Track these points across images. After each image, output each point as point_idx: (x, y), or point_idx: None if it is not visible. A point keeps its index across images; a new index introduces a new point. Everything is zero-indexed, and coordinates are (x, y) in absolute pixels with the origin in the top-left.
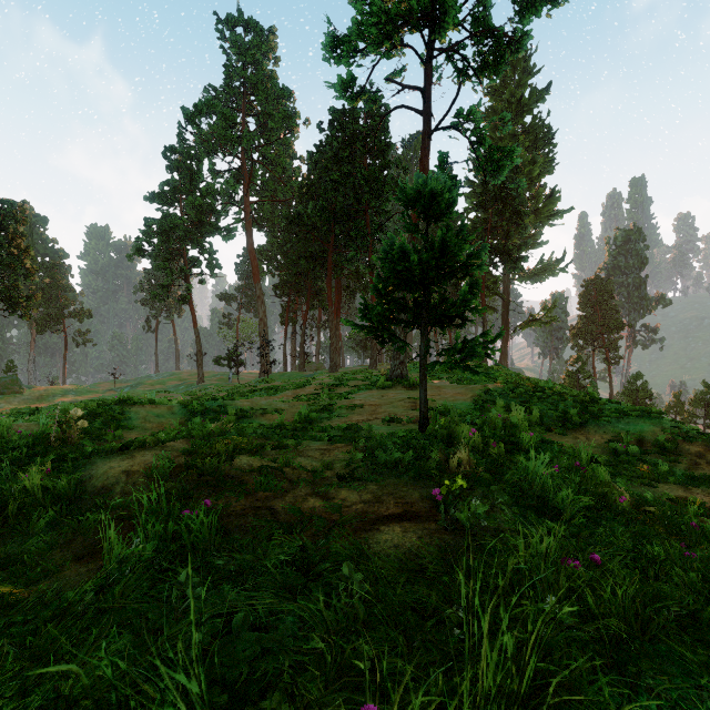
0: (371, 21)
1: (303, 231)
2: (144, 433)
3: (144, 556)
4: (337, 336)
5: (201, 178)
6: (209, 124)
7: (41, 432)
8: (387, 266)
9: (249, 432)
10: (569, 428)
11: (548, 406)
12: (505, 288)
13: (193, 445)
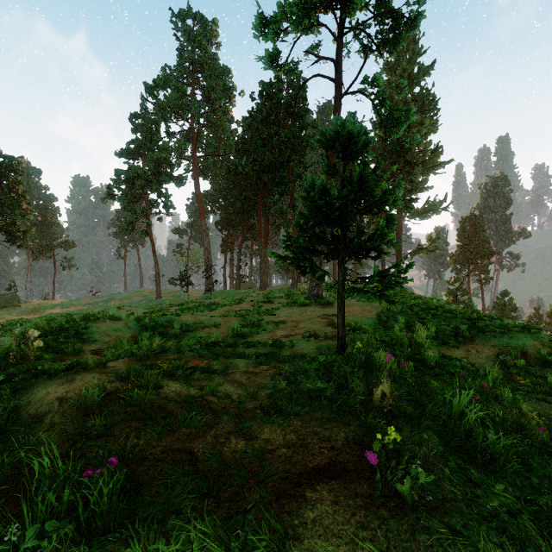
0: (292, 2)
1: (239, 179)
2: (102, 345)
3: (21, 547)
4: (266, 262)
5: (159, 137)
6: (165, 96)
7: (6, 349)
8: (309, 203)
9: (185, 350)
10: (461, 342)
11: (441, 322)
12: (398, 224)
13: (128, 369)
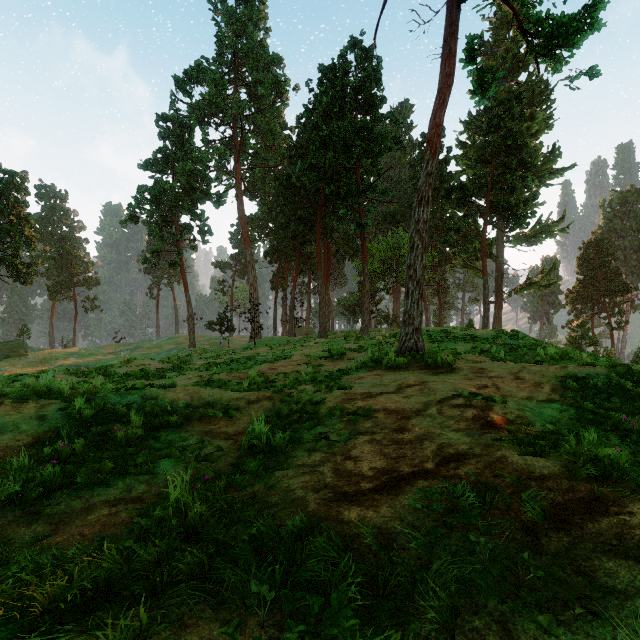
0: None
1: (292, 194)
2: None
3: None
4: (327, 301)
5: (192, 145)
6: (201, 95)
7: None
8: None
9: None
10: None
11: None
12: (498, 252)
13: None
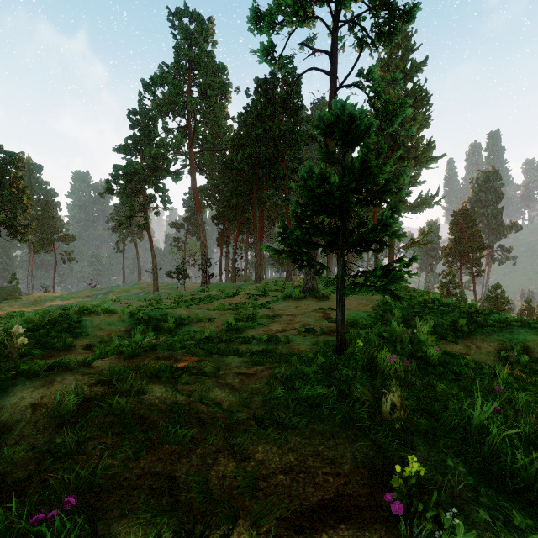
0: None
1: (234, 174)
2: (95, 340)
3: None
4: (261, 255)
5: (156, 133)
6: (162, 93)
7: None
8: (306, 192)
9: (176, 347)
10: (460, 337)
11: (439, 316)
12: None
13: (112, 371)
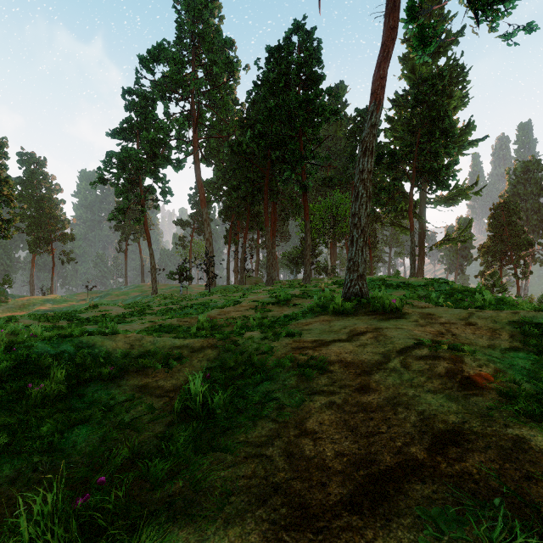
0: None
1: (243, 160)
2: None
3: None
4: (273, 254)
5: (155, 116)
6: (163, 73)
7: None
8: None
9: None
10: None
11: None
12: (421, 212)
13: None
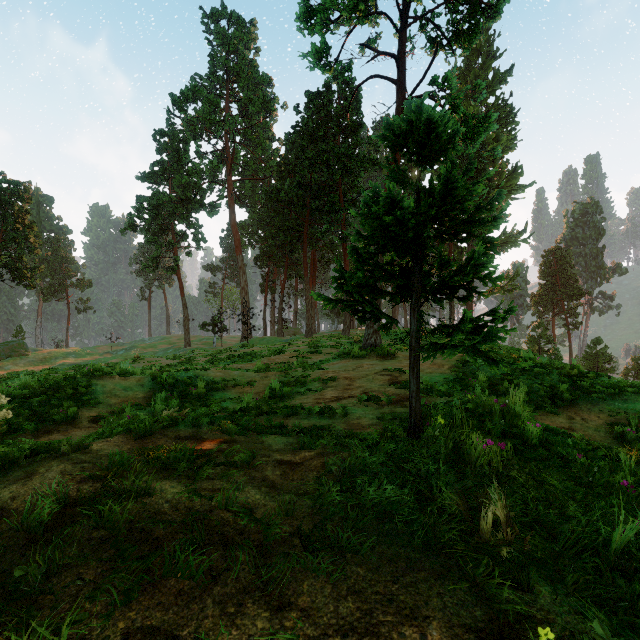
0: None
1: (281, 206)
2: (106, 409)
3: None
4: (313, 304)
5: (187, 158)
6: (195, 110)
7: None
8: (370, 221)
9: (203, 422)
10: (560, 406)
11: (533, 380)
12: None
13: (111, 459)
